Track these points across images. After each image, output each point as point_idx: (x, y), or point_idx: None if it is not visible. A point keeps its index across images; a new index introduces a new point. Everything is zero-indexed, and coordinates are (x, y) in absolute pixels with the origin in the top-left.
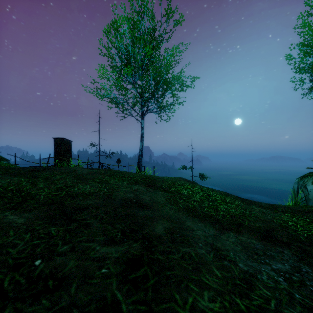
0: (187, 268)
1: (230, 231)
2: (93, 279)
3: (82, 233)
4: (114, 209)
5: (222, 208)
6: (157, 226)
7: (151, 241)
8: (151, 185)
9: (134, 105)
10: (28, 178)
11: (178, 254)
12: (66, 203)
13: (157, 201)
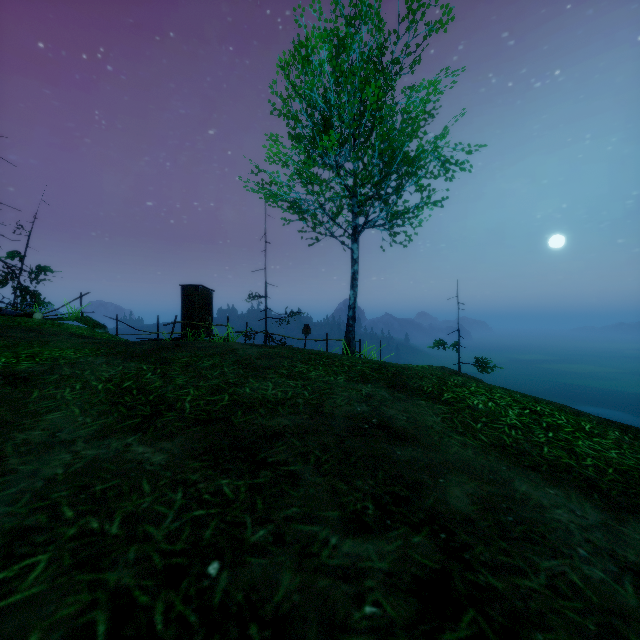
0: (584, 627)
1: (639, 515)
2: (351, 635)
3: (287, 497)
4: (337, 440)
5: (585, 448)
6: (450, 490)
7: (451, 531)
8: (397, 384)
9: (337, 214)
10: (153, 365)
11: (538, 577)
12: (236, 421)
13: (424, 424)
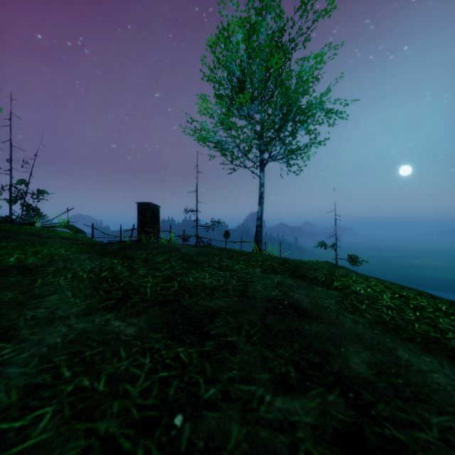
0: None
1: None
2: None
3: (228, 362)
4: (261, 318)
5: (446, 325)
6: (351, 358)
7: (357, 391)
8: (299, 275)
9: (249, 151)
10: (121, 260)
11: (431, 431)
12: (184, 302)
13: (323, 305)
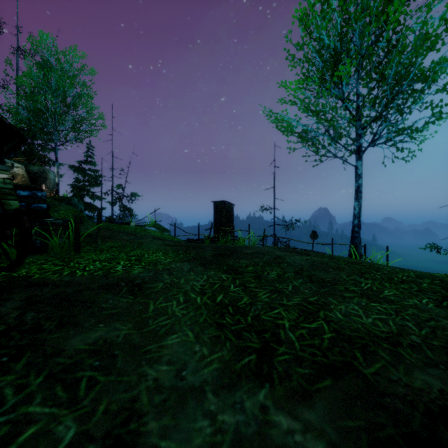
0: None
1: None
2: None
3: None
4: None
5: None
6: None
7: None
8: None
9: (342, 137)
10: (229, 274)
11: None
12: (366, 372)
13: None
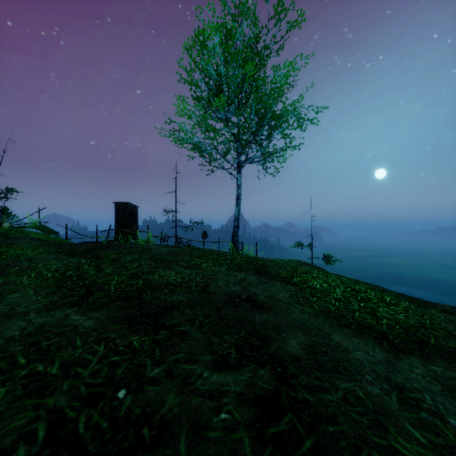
0: (360, 422)
1: (410, 355)
2: (210, 431)
3: (177, 347)
4: (216, 310)
5: (384, 313)
6: (289, 341)
7: (285, 366)
8: (262, 272)
9: (226, 153)
10: (89, 260)
11: (337, 393)
12: (146, 298)
13: (277, 298)
